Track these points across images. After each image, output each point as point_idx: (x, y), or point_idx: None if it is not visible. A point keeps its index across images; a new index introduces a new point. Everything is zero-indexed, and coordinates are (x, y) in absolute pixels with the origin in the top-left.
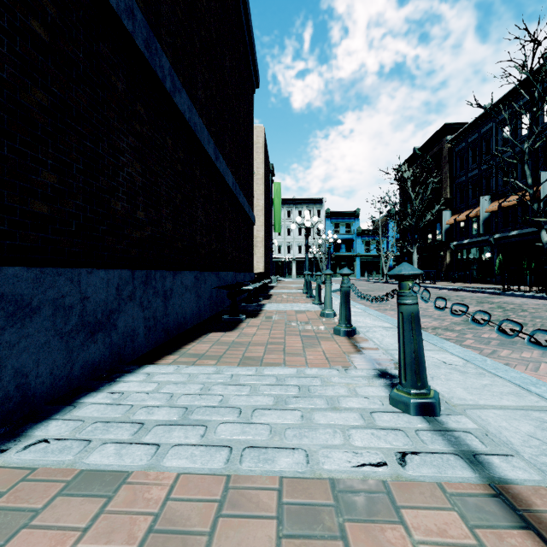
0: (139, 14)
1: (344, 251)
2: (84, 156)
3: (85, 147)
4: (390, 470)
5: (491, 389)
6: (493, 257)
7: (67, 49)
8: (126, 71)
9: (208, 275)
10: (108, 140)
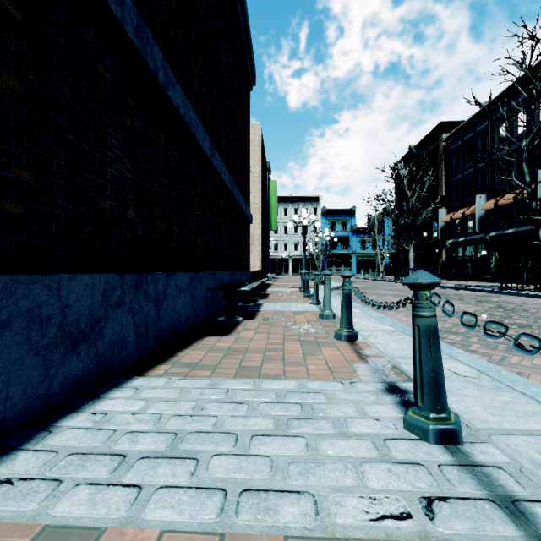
0: (129, 1)
1: (340, 249)
2: (66, 151)
3: (67, 141)
4: (416, 525)
5: (513, 408)
6: (489, 255)
7: (45, 32)
8: (114, 60)
9: (203, 276)
10: (94, 134)
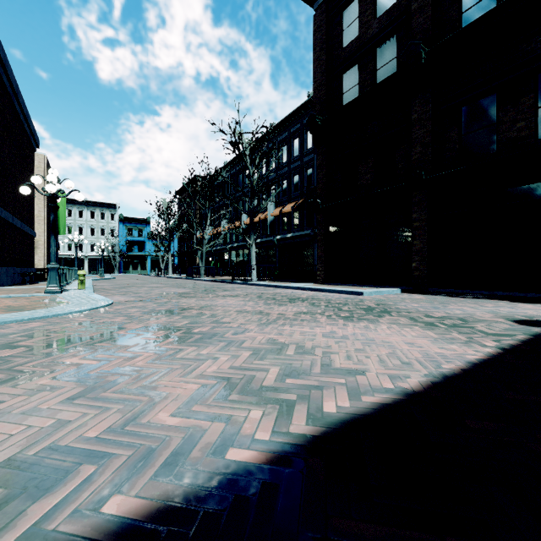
0: None
1: (136, 251)
2: None
3: None
4: None
5: None
6: (214, 260)
7: None
8: None
9: (10, 269)
10: None
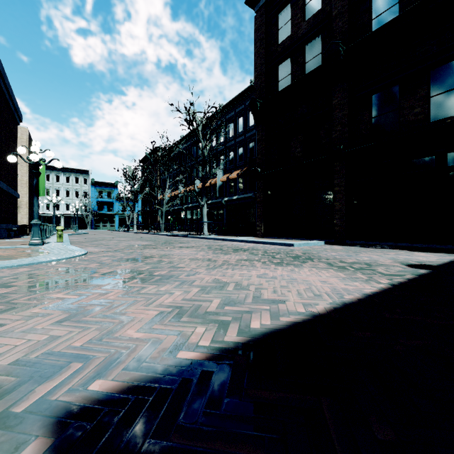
0: None
1: (106, 210)
2: None
3: None
4: None
5: None
6: (172, 218)
7: None
8: None
9: None
10: None
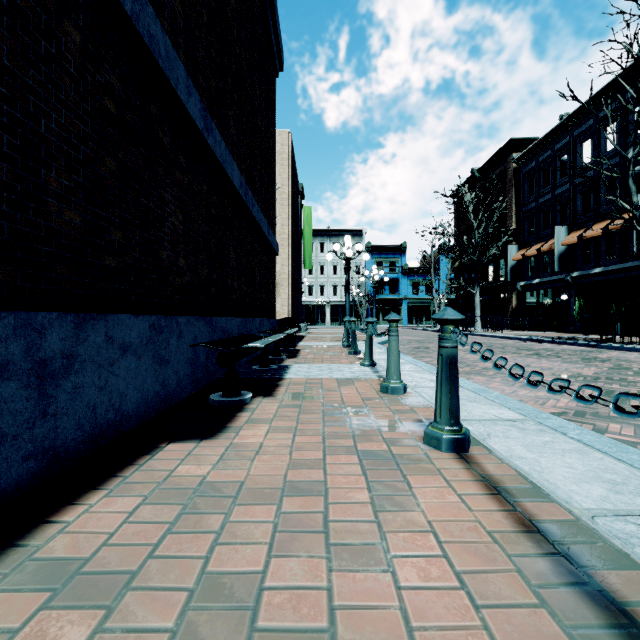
0: None
1: (387, 293)
2: None
3: None
4: None
5: None
6: (570, 300)
7: None
8: None
9: (186, 322)
10: None
